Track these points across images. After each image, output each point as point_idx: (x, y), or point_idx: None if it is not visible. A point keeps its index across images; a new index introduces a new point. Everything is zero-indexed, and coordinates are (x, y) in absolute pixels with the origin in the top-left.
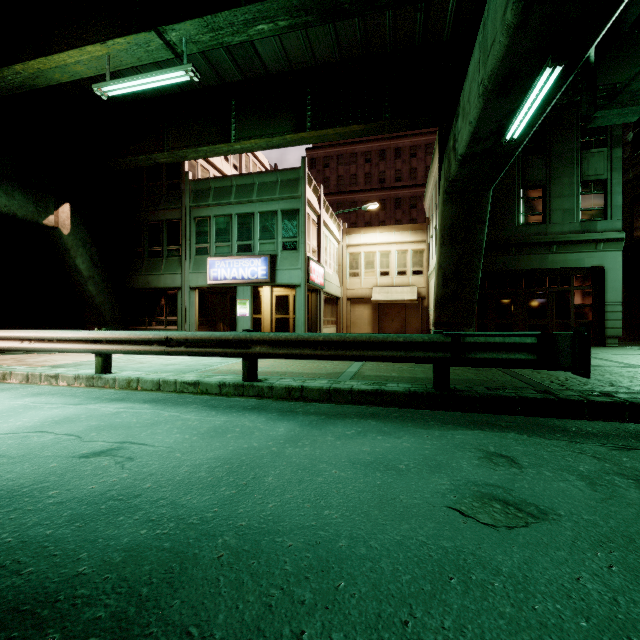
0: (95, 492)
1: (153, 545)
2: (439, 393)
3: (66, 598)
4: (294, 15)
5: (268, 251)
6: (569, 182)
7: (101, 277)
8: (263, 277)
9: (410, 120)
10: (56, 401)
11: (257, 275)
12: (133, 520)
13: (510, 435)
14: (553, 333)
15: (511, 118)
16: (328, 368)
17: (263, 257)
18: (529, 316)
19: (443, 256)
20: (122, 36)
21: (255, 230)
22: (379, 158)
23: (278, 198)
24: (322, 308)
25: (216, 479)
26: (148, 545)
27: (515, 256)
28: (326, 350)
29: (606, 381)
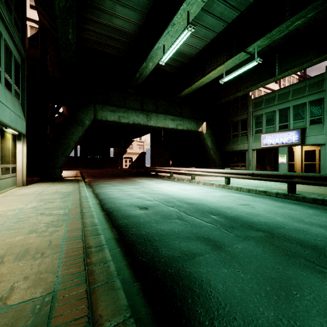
0: (248, 211)
1: (270, 222)
2: None
3: (255, 223)
4: (318, 7)
5: (299, 126)
6: None
7: (215, 148)
8: (295, 141)
9: None
10: (219, 191)
11: (291, 141)
12: (262, 218)
13: None
14: None
15: None
16: None
17: (295, 130)
18: None
19: None
20: (230, 59)
21: (290, 116)
22: None
23: (306, 95)
24: None
25: (284, 217)
26: (269, 222)
27: None
28: None
29: None
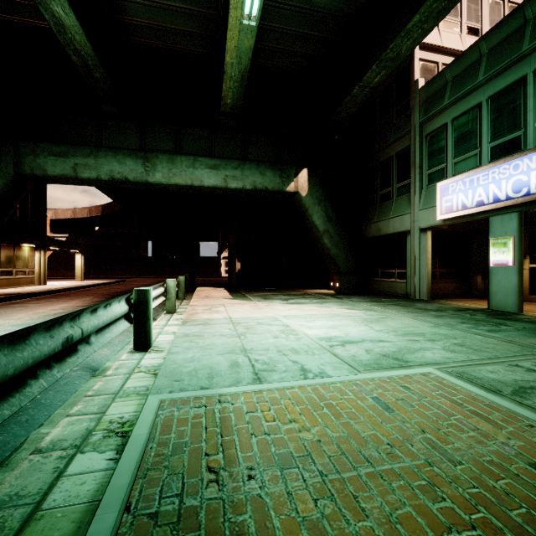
0: None
1: None
2: None
3: None
4: None
5: None
6: None
7: (335, 230)
8: None
9: None
10: None
11: (526, 188)
12: None
13: None
14: None
15: None
16: None
17: None
18: None
19: None
20: None
21: (527, 107)
22: None
23: None
24: None
25: None
26: None
27: None
28: None
29: None
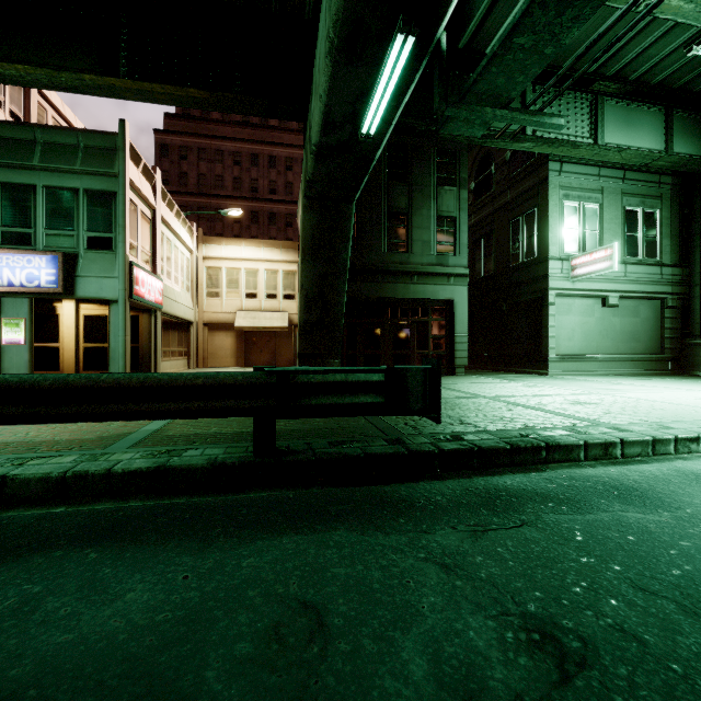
0: None
1: None
2: (259, 461)
3: None
4: None
5: (62, 247)
6: (427, 215)
7: None
8: (50, 285)
9: (267, 103)
10: None
11: (39, 281)
12: None
13: (336, 536)
14: (403, 367)
15: (366, 103)
16: (112, 427)
17: (50, 255)
18: (395, 346)
19: (305, 274)
20: None
21: (38, 213)
22: (251, 163)
23: (80, 171)
24: (160, 334)
25: None
26: None
27: (382, 283)
28: (59, 405)
29: (456, 417)
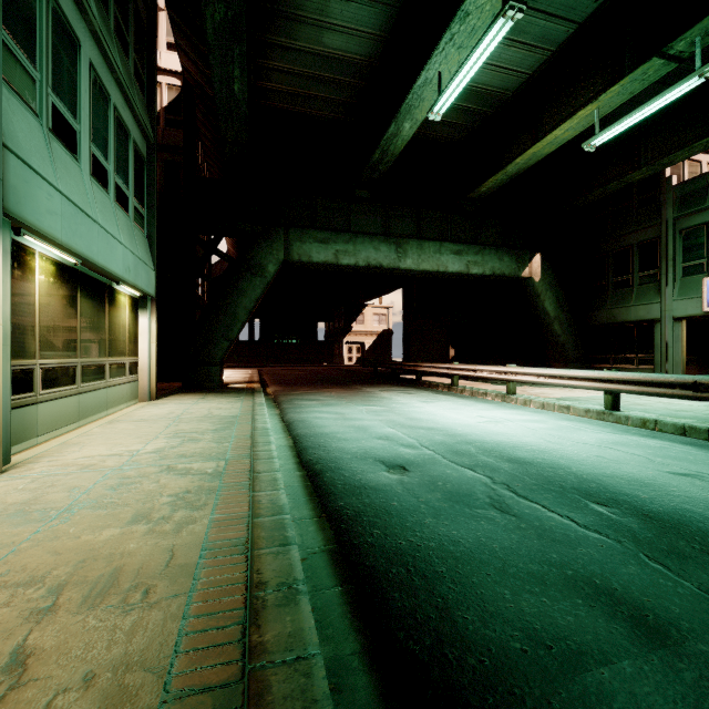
0: None
1: None
2: None
3: None
4: None
5: None
6: None
7: (564, 316)
8: None
9: None
10: (591, 427)
11: None
12: None
13: None
14: None
15: None
16: None
17: None
18: None
19: None
20: (615, 84)
21: None
22: None
23: None
24: None
25: None
26: None
27: None
28: None
29: None
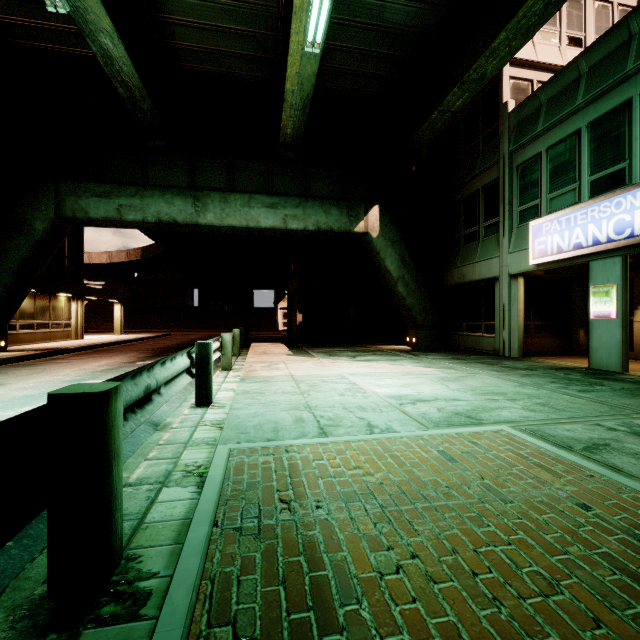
0: None
1: None
2: None
3: None
4: None
5: None
6: None
7: (411, 276)
8: None
9: None
10: None
11: (630, 229)
12: None
13: None
14: None
15: None
16: None
17: None
18: None
19: None
20: None
21: (632, 135)
22: None
23: None
24: None
25: None
26: None
27: None
28: None
29: None
